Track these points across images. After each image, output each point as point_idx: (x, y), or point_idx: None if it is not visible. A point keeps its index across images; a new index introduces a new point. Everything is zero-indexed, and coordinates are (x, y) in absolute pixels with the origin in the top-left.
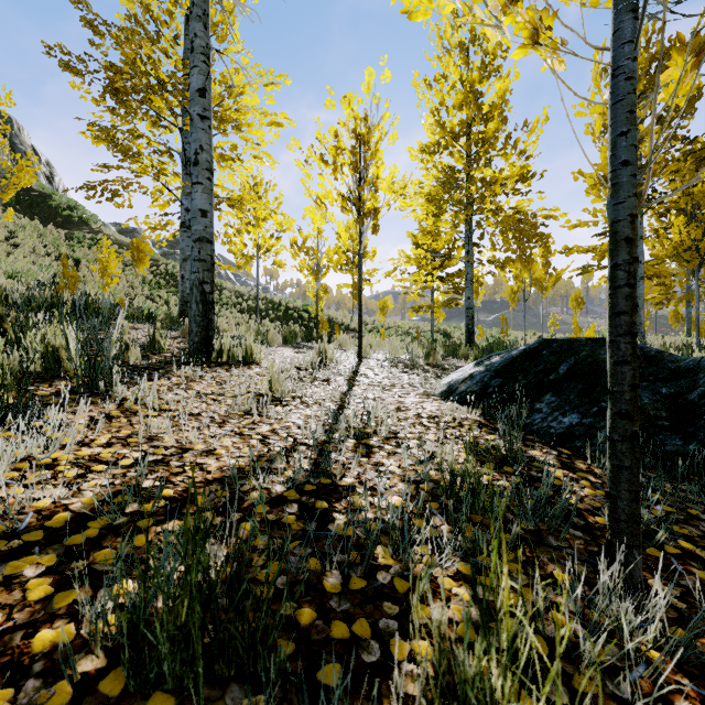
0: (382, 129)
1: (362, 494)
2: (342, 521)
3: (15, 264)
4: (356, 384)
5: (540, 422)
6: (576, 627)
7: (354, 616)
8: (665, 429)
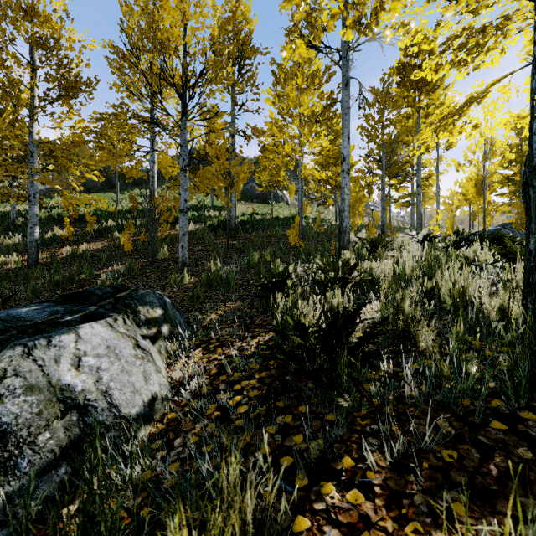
0: None
1: None
2: None
3: None
4: None
5: None
6: None
7: None
8: None
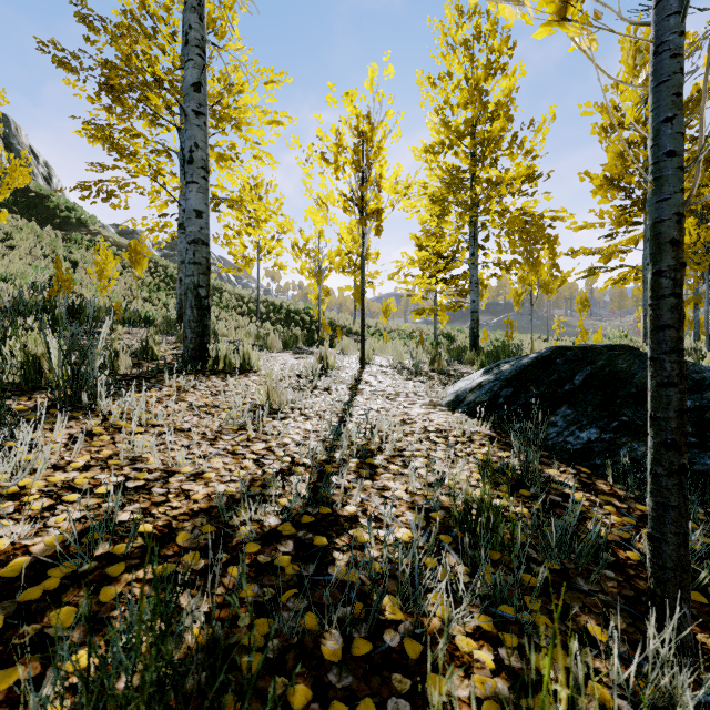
0: (386, 127)
1: (366, 528)
2: (343, 562)
3: (10, 267)
4: (358, 394)
5: (555, 437)
6: (622, 703)
7: (357, 694)
8: (693, 446)
